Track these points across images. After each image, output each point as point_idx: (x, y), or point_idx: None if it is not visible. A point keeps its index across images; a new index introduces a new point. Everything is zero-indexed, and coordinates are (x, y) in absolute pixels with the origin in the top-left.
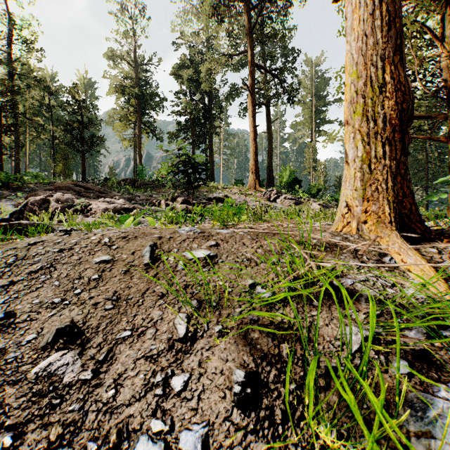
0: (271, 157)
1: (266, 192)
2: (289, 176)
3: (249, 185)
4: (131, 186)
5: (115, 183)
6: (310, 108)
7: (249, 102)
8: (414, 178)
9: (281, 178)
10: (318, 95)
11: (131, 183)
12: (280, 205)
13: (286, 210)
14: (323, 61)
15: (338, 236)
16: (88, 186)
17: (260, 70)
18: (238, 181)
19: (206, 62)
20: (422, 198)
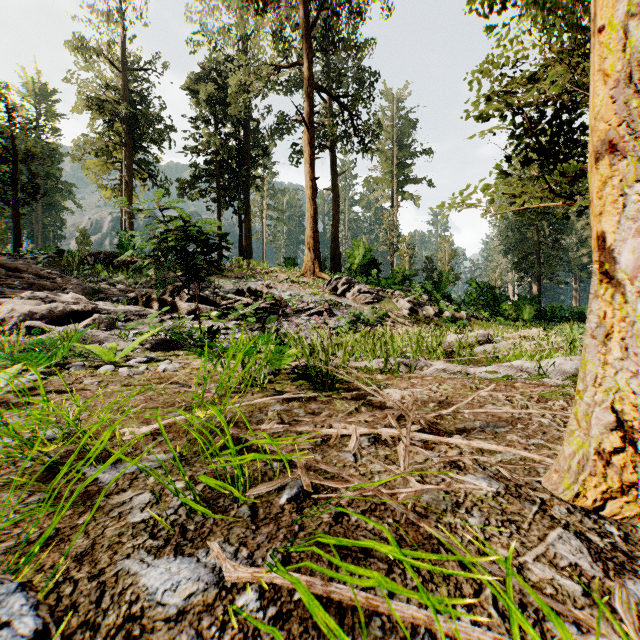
0: (336, 226)
1: (330, 280)
2: (363, 256)
3: (305, 268)
4: (107, 266)
5: (76, 259)
6: (390, 160)
7: (304, 141)
8: (525, 263)
9: (352, 259)
10: (402, 142)
11: (106, 260)
12: (351, 302)
13: (362, 311)
14: (408, 95)
15: (627, 570)
16: (16, 265)
17: (321, 97)
18: (289, 260)
19: (237, 73)
20: (531, 289)
